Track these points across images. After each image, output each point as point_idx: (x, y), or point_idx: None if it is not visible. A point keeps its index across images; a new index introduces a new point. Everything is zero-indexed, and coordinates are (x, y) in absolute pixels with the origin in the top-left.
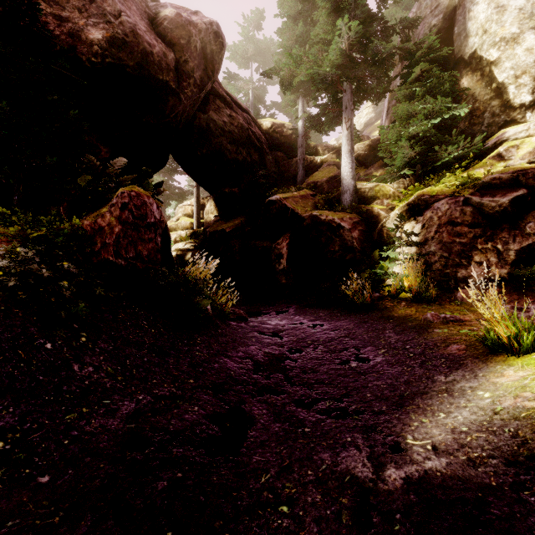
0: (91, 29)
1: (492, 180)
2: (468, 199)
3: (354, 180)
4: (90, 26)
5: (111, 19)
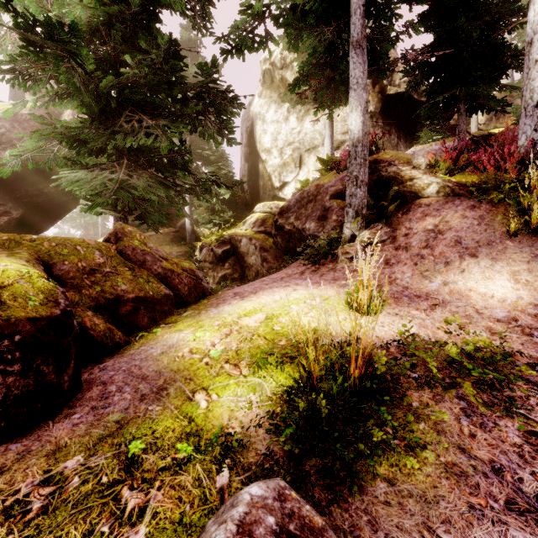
0: (2, 152)
1: (225, 239)
2: (213, 248)
3: (192, 226)
4: (2, 150)
5: (16, 142)
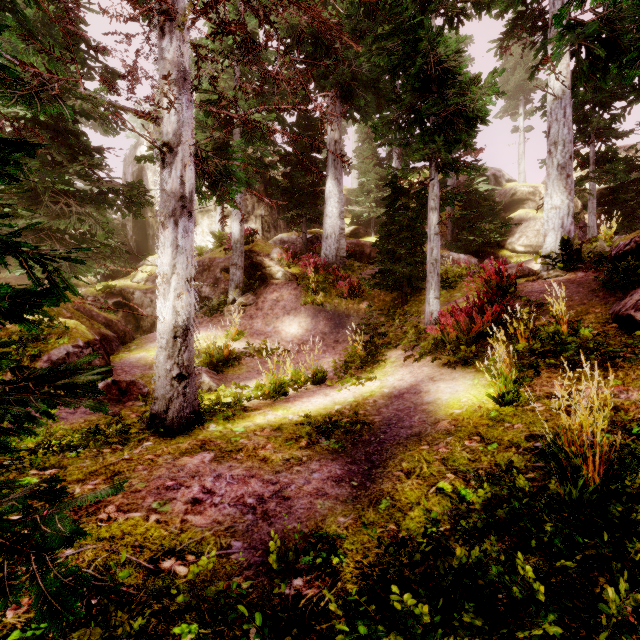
0: None
1: (114, 290)
2: (100, 299)
3: None
4: None
5: None
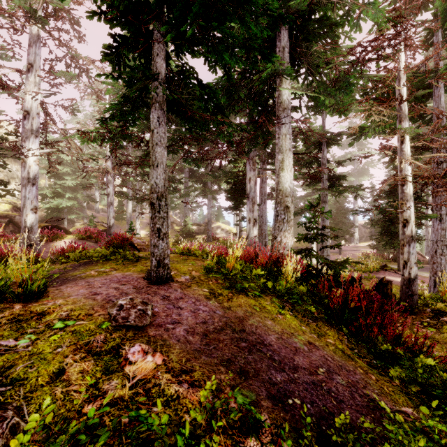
0: None
1: (2, 215)
2: None
3: None
4: None
5: None
